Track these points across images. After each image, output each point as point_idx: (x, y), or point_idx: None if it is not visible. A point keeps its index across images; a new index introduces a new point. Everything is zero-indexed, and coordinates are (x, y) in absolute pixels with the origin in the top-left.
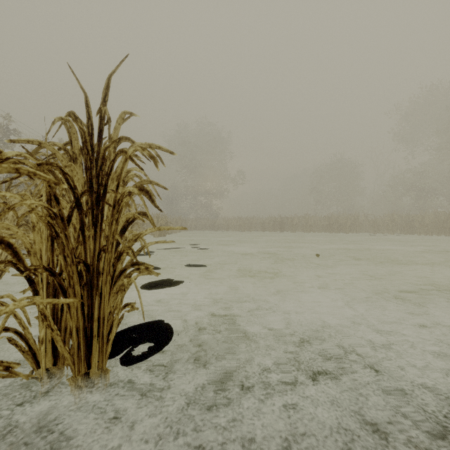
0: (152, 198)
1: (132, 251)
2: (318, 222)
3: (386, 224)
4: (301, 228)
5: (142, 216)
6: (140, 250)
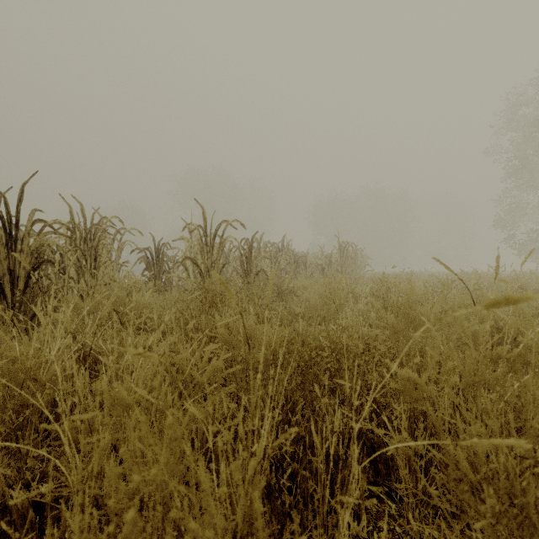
0: None
1: None
2: None
3: None
4: None
5: None
6: None
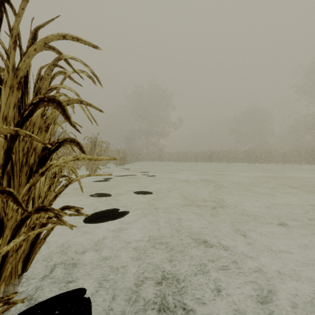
0: (67, 113)
1: (12, 197)
2: (238, 155)
3: (293, 156)
4: (225, 160)
5: (69, 143)
6: (67, 186)
